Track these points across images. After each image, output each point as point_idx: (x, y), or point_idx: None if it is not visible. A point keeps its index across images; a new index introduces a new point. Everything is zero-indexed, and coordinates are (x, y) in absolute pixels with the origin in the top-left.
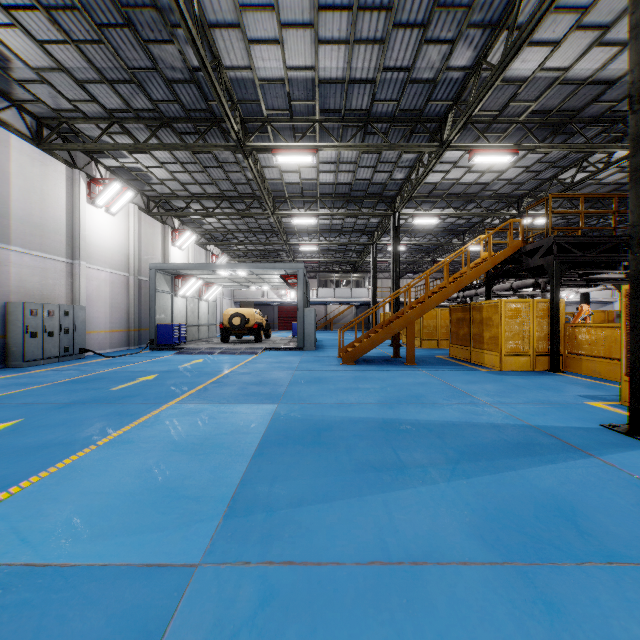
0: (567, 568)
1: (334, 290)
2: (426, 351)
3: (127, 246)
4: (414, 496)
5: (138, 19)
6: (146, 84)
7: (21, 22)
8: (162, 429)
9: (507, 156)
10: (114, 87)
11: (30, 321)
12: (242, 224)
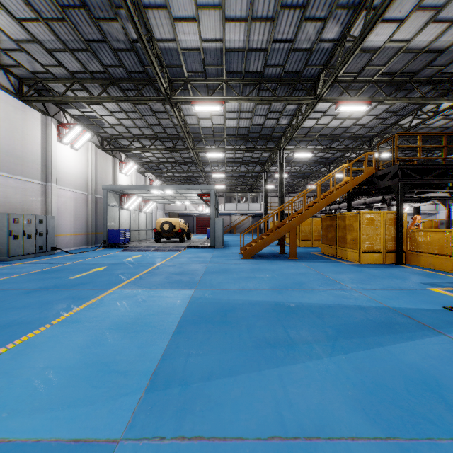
0: (443, 443)
1: (236, 205)
2: (303, 249)
3: (87, 173)
4: (303, 370)
5: (91, 2)
6: (98, 52)
7: (4, 4)
8: (104, 310)
9: (363, 106)
10: (75, 55)
11: (13, 227)
12: (170, 157)
